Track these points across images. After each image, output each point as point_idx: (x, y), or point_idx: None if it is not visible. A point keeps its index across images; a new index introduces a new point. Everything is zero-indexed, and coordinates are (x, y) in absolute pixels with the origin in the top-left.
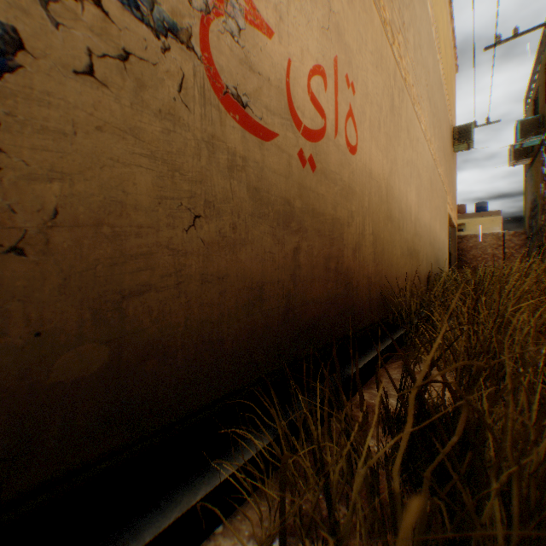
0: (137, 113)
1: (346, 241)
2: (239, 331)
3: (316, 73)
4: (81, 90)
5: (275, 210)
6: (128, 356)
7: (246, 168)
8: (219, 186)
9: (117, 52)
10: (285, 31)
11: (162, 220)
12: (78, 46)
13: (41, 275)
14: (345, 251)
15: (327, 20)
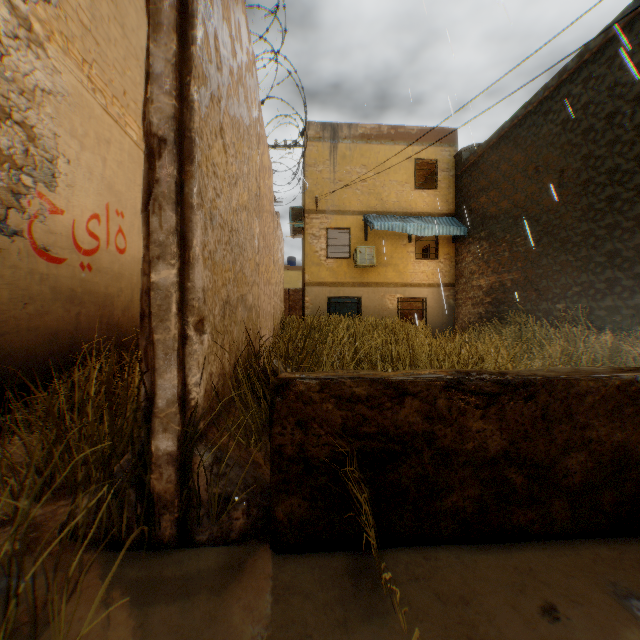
0: (5, 269)
1: (118, 306)
2: (47, 353)
3: (93, 217)
4: None
5: (67, 295)
6: (2, 357)
7: (50, 279)
8: (37, 289)
9: None
10: (72, 205)
11: (14, 307)
12: None
13: None
14: (117, 312)
15: (101, 184)
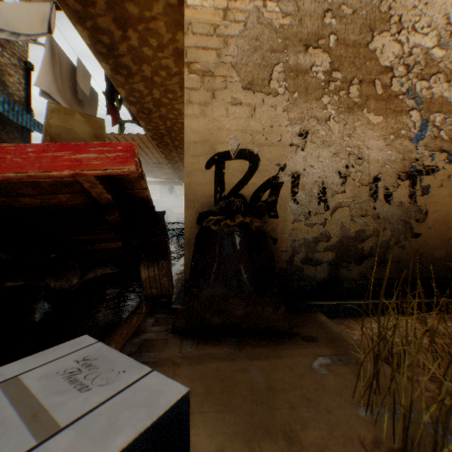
0: (450, 189)
1: None
2: None
3: None
4: (438, 190)
5: None
6: (448, 254)
7: None
8: None
9: (445, 176)
10: None
11: None
12: (438, 180)
13: (431, 233)
14: None
15: None
